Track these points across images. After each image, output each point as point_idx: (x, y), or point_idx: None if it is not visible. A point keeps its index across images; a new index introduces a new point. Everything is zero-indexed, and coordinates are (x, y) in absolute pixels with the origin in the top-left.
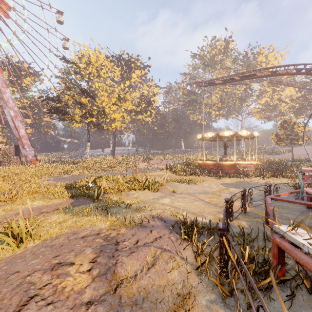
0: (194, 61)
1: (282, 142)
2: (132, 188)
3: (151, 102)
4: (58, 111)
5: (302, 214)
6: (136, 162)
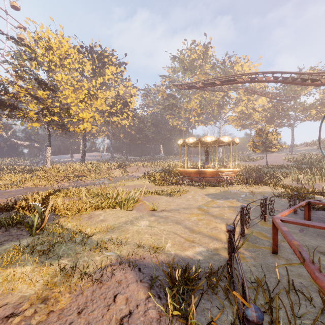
0: (174, 63)
1: (257, 149)
2: (98, 206)
3: (128, 103)
4: (3, 105)
5: (303, 233)
6: (110, 169)
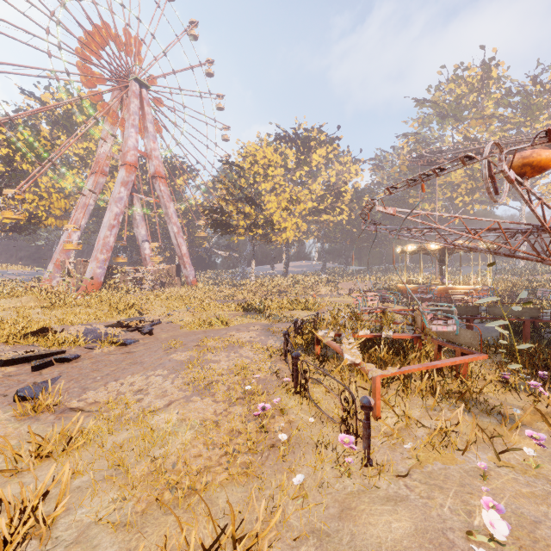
0: (421, 112)
1: None
2: (293, 308)
3: (341, 194)
4: (221, 225)
5: None
6: (317, 285)
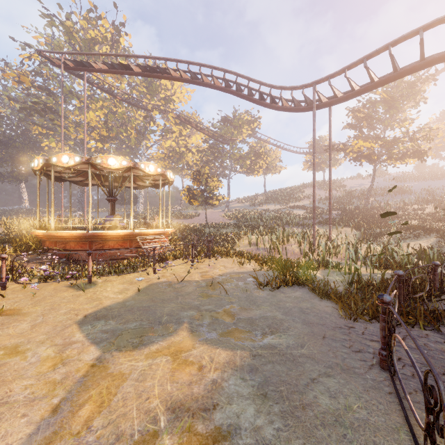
0: (51, 28)
1: (196, 200)
2: None
3: None
4: None
5: None
6: None
